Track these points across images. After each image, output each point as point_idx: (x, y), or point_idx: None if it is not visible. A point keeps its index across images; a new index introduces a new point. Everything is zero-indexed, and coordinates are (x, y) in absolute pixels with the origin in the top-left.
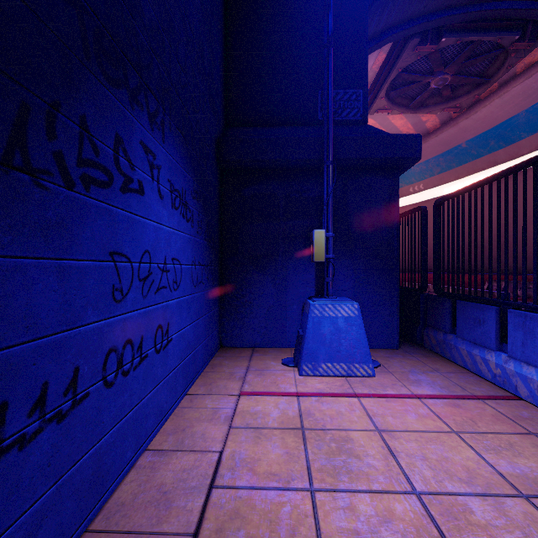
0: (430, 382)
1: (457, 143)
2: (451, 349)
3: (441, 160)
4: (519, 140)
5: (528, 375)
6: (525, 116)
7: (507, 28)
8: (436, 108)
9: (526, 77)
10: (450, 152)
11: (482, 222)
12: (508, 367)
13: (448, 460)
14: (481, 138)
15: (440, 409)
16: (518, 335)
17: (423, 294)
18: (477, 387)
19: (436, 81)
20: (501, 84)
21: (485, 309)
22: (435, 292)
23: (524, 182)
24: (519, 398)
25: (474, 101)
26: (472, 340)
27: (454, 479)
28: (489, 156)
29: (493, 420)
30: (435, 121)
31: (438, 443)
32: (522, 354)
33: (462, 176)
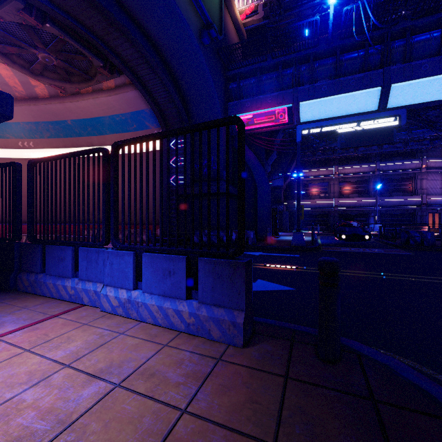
0: (15, 319)
1: (64, 118)
2: (42, 285)
3: (51, 127)
4: (105, 134)
5: (89, 288)
6: (109, 120)
7: (96, 53)
8: (44, 79)
9: (108, 95)
10: (58, 123)
11: (65, 185)
12: (79, 287)
13: (14, 375)
14: (82, 122)
15: (19, 338)
16: (84, 264)
17: (17, 243)
18: (57, 309)
19: (43, 56)
20: (94, 90)
21: (66, 249)
22: (29, 240)
23: (89, 163)
24: (84, 305)
25: (77, 91)
26: (57, 275)
27: (15, 387)
28: (88, 138)
29: (62, 327)
30: (44, 90)
31: (8, 367)
32: (86, 275)
33: (69, 147)
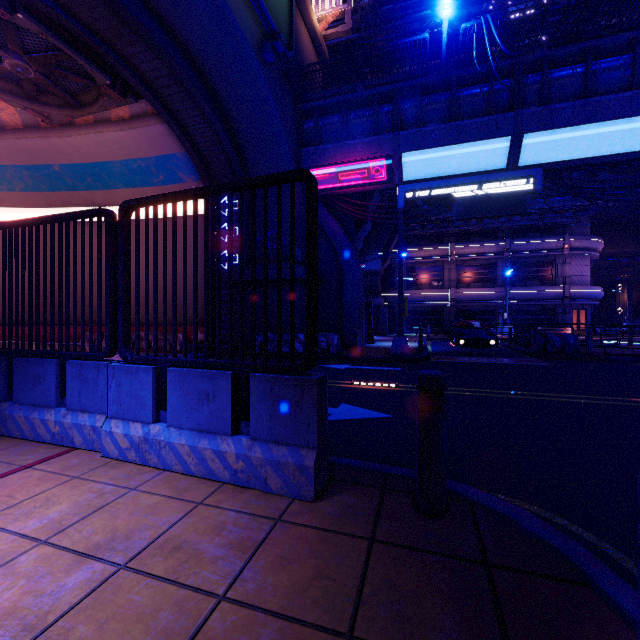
0: None
1: (49, 161)
2: (6, 420)
3: (27, 174)
4: (115, 189)
5: (83, 422)
6: (121, 167)
7: (99, 65)
8: (15, 100)
9: (120, 129)
10: (39, 169)
11: (45, 265)
12: (67, 421)
13: None
14: (78, 168)
15: None
16: (76, 386)
17: None
18: (31, 455)
19: (13, 64)
20: (97, 120)
21: (46, 364)
22: None
23: (83, 232)
24: (75, 448)
25: (69, 121)
26: (32, 403)
27: None
28: (87, 193)
29: (38, 483)
30: (15, 116)
31: None
32: (79, 403)
33: (56, 206)
